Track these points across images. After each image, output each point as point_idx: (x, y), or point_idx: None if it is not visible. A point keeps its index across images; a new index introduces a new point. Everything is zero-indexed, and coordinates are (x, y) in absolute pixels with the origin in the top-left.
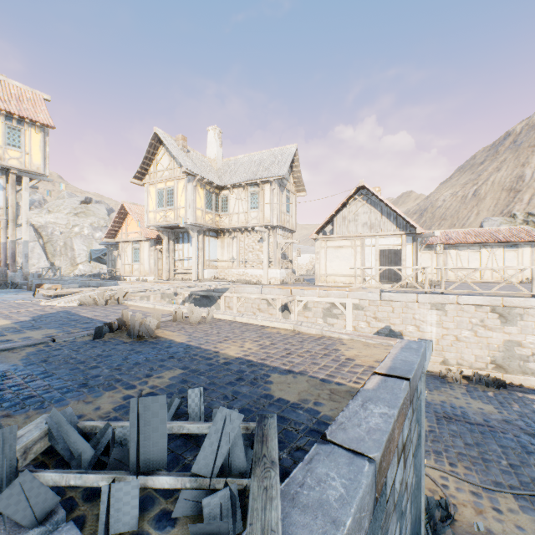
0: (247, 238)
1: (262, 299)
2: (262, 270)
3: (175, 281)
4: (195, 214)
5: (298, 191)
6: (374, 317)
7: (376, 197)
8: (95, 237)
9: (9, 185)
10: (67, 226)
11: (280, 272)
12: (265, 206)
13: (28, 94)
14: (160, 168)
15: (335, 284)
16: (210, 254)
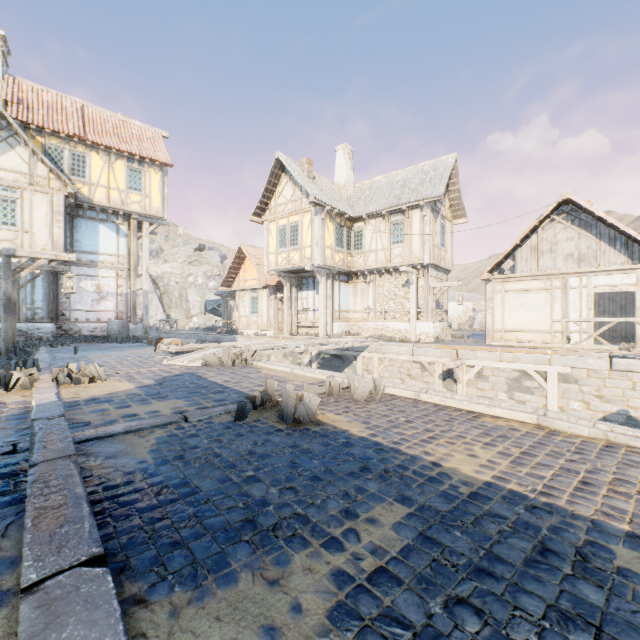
0: (387, 282)
1: (413, 362)
2: (408, 323)
3: (299, 336)
4: (323, 254)
5: (455, 217)
6: (596, 395)
7: (589, 215)
8: (209, 287)
9: (131, 232)
10: (182, 276)
11: (433, 326)
12: (412, 239)
13: (148, 132)
14: (281, 201)
15: (518, 343)
16: (339, 303)
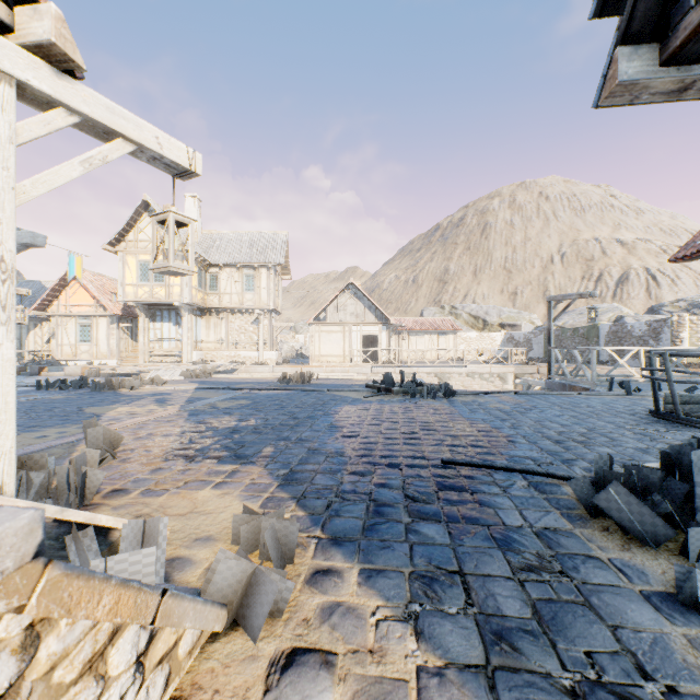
0: (239, 319)
1: None
2: (257, 352)
3: (164, 364)
4: (191, 293)
5: (284, 274)
6: None
7: (361, 293)
8: None
9: None
10: None
11: (276, 354)
12: (262, 290)
13: None
14: (144, 237)
15: (328, 364)
16: (196, 335)
